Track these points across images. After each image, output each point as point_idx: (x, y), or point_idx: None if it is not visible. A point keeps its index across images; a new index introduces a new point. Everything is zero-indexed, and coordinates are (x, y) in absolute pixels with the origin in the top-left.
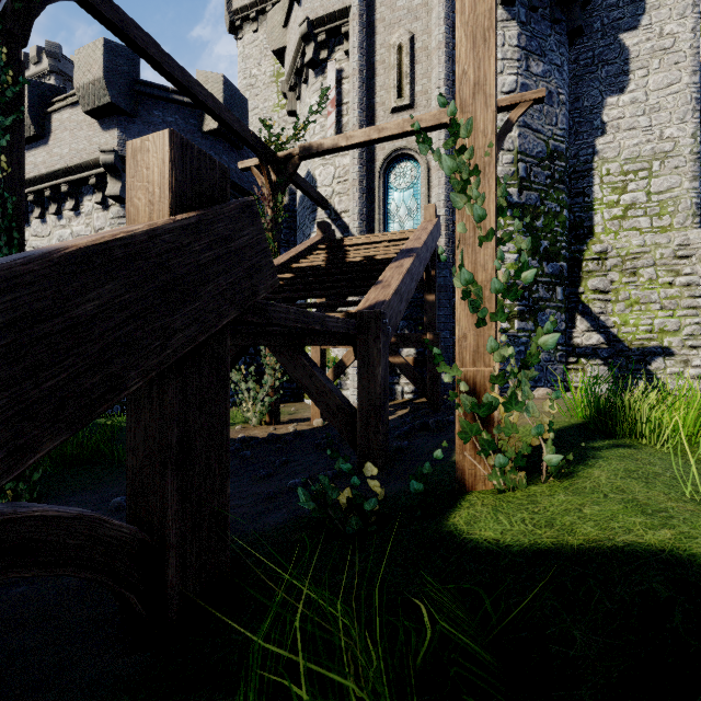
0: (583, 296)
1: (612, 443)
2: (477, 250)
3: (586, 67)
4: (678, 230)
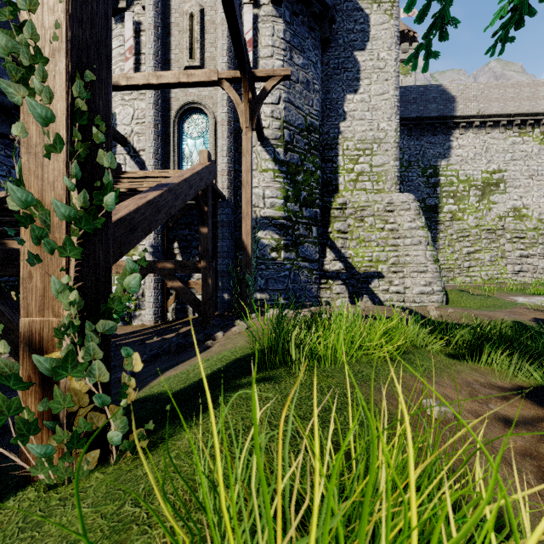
0: (331, 234)
1: (264, 375)
2: (44, 162)
3: (334, 69)
4: (387, 193)
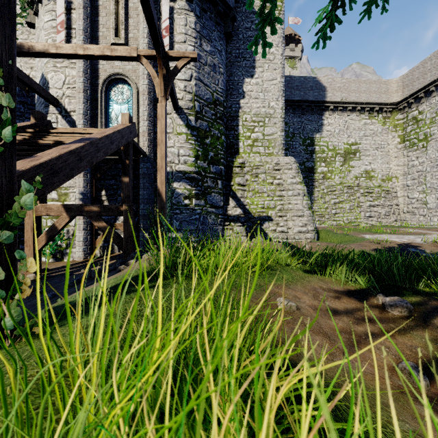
0: (233, 187)
1: (155, 284)
2: None
3: (236, 58)
4: (276, 156)
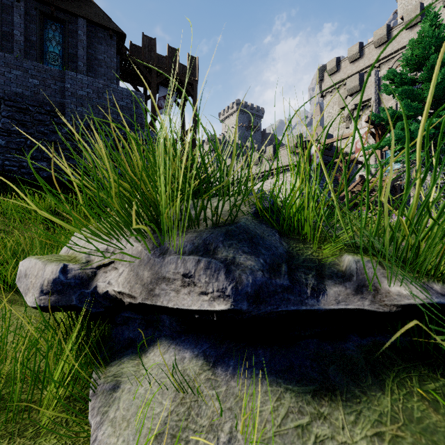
0: None
1: None
2: None
3: None
4: None
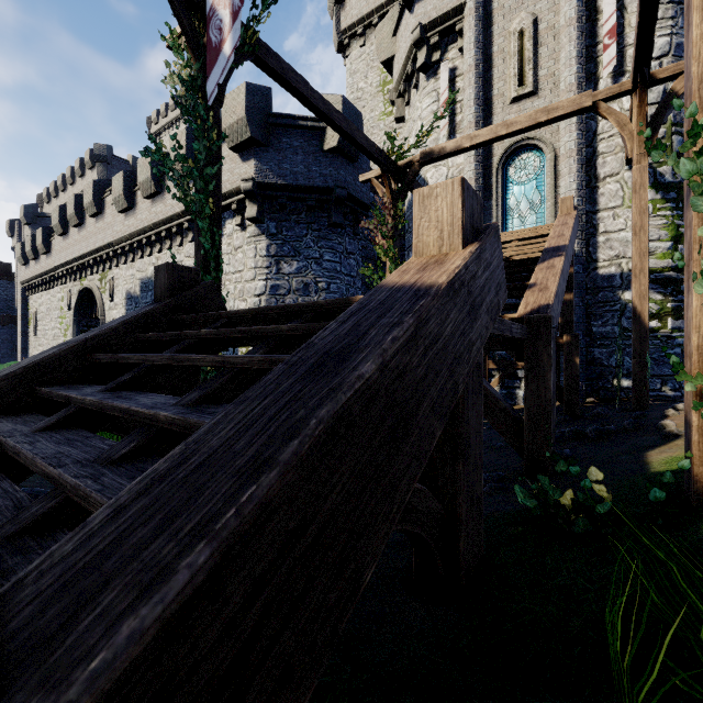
0: None
1: None
2: None
3: None
4: None
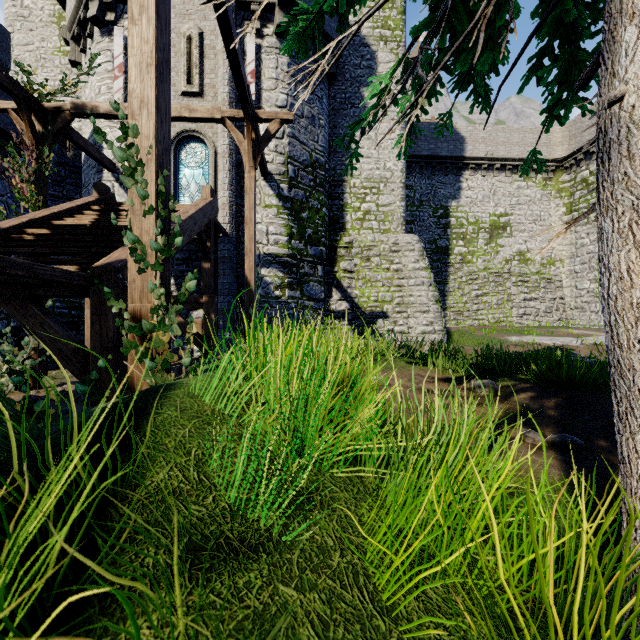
0: (337, 274)
1: None
2: (143, 219)
3: (341, 104)
4: (394, 233)
